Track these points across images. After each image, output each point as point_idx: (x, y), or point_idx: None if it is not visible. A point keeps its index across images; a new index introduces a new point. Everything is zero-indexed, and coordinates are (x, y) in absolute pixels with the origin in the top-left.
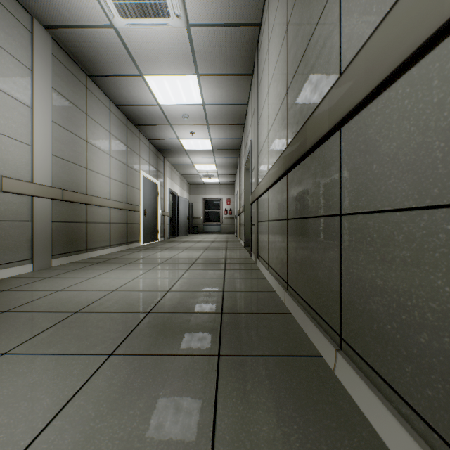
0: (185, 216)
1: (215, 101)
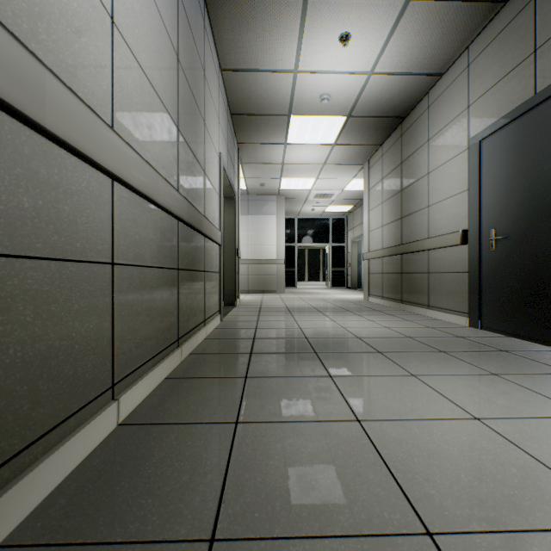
0: None
1: None
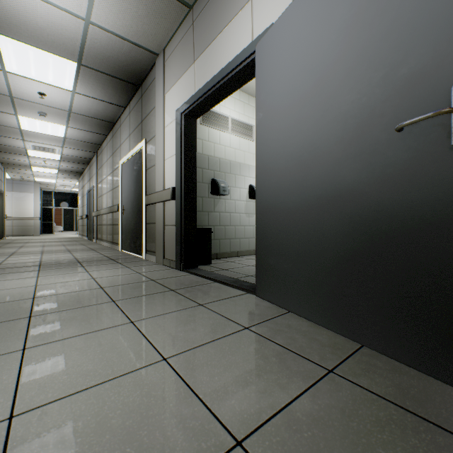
0: (367, 121)
1: (3, 114)
